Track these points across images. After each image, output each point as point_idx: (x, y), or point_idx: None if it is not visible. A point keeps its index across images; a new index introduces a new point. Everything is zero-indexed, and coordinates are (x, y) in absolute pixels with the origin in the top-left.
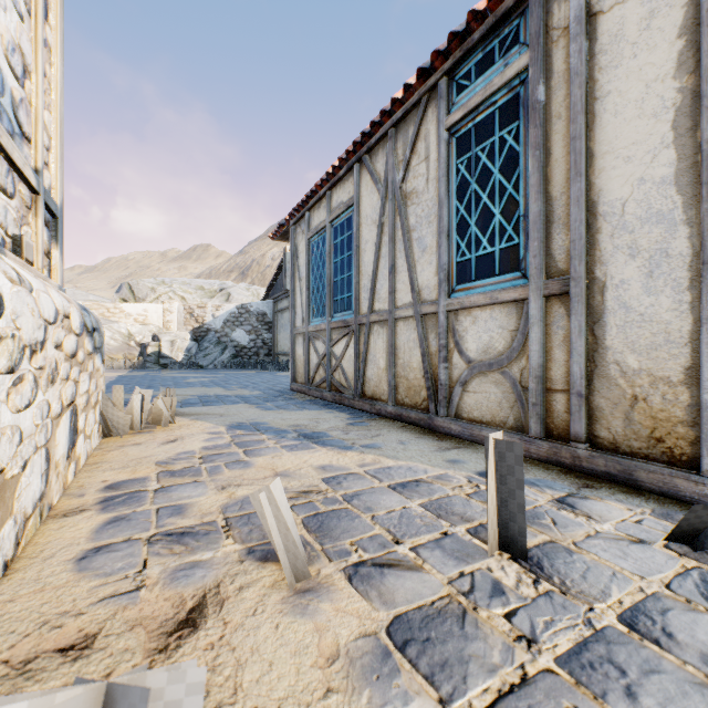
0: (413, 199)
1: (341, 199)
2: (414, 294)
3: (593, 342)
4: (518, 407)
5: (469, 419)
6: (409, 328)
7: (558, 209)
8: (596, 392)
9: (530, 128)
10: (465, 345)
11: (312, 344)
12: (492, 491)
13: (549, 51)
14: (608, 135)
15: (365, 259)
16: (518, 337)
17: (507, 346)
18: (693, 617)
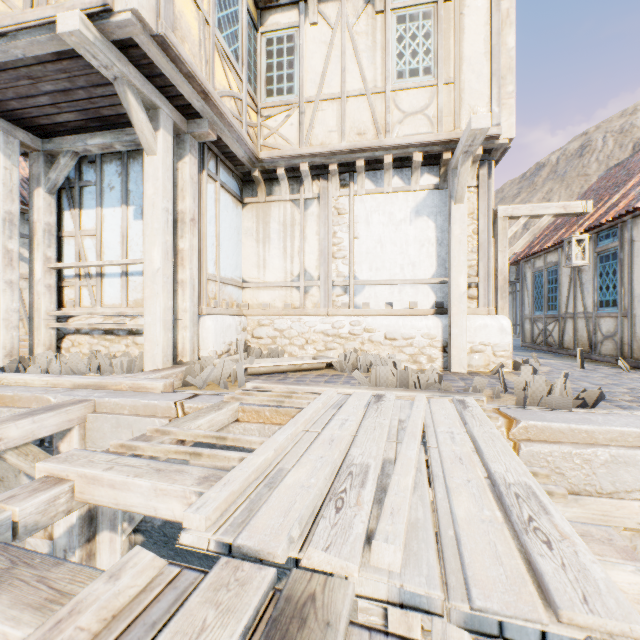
0: (583, 272)
1: (551, 260)
2: (583, 309)
3: (633, 331)
4: (616, 350)
5: (602, 355)
6: (582, 321)
7: (625, 291)
8: (633, 344)
9: (618, 265)
10: (601, 329)
11: (535, 324)
12: (578, 358)
13: (623, 244)
14: (636, 275)
15: (563, 290)
16: (616, 328)
17: (613, 331)
18: (606, 372)
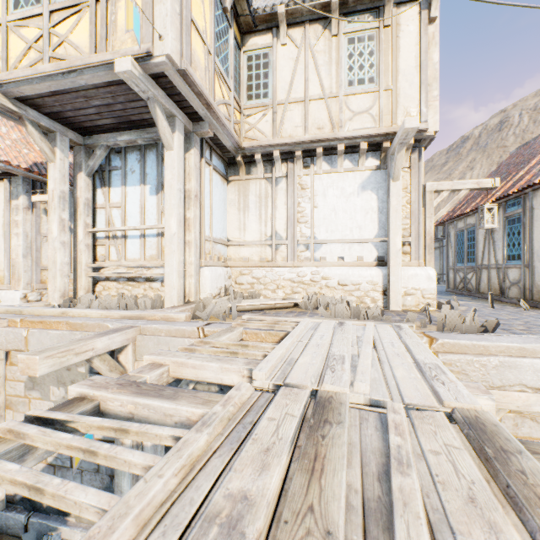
0: (495, 232)
1: (470, 222)
2: (495, 261)
3: (533, 279)
4: (520, 294)
5: (510, 298)
6: (494, 271)
7: (527, 248)
8: (533, 289)
9: (521, 227)
10: (509, 278)
11: (457, 273)
12: (489, 300)
13: (526, 211)
14: (535, 235)
15: (479, 246)
16: (520, 276)
17: (518, 279)
18: (510, 311)
